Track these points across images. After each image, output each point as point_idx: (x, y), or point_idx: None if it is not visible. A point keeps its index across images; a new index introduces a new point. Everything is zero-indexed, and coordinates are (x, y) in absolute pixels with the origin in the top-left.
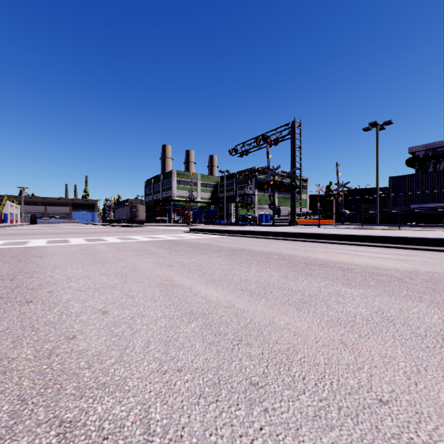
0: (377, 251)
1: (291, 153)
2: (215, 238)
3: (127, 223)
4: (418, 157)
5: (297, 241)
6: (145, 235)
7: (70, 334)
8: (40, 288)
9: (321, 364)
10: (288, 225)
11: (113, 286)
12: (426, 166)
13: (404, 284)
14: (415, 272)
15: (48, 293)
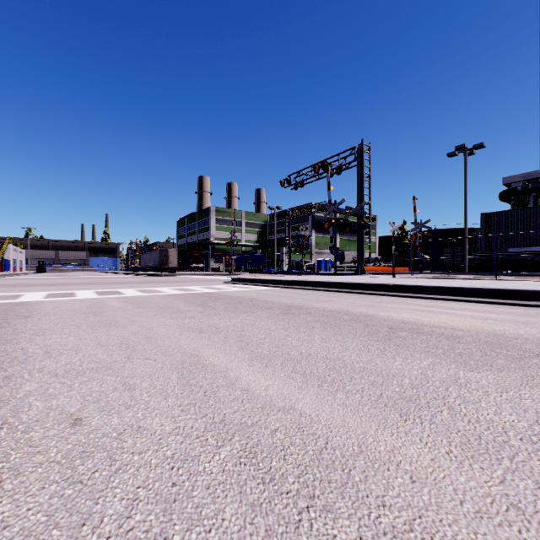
0: (480, 309)
1: (358, 184)
2: (263, 291)
3: (156, 272)
4: (515, 190)
5: (369, 295)
6: (174, 286)
7: None
8: None
9: None
10: (355, 273)
11: (108, 366)
12: (525, 201)
13: None
14: None
15: (3, 379)
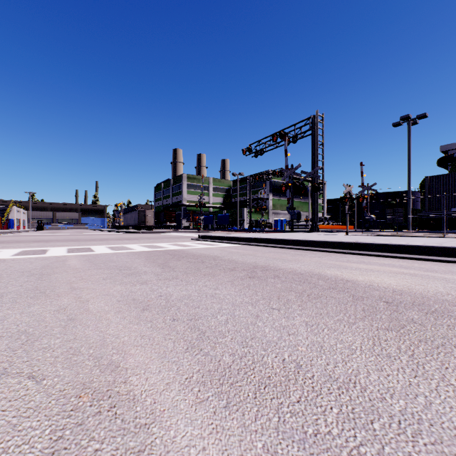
0: None
1: (312, 151)
2: (227, 248)
3: (135, 229)
4: (452, 156)
5: (332, 253)
6: (145, 243)
7: None
8: None
9: None
10: (309, 231)
11: None
12: None
13: None
14: None
15: None
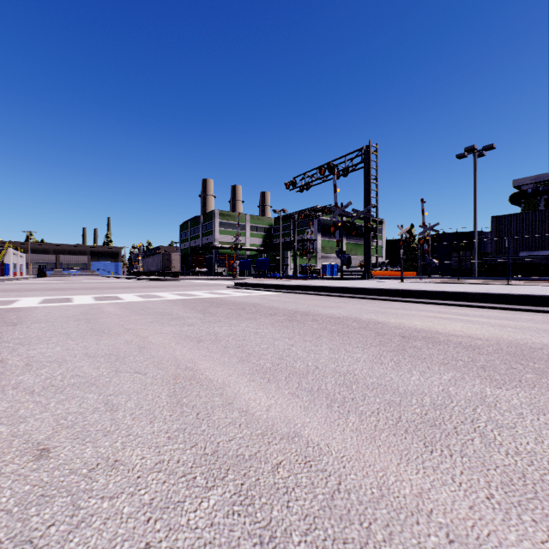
0: (496, 315)
1: (365, 186)
2: (267, 296)
3: (158, 276)
4: (526, 192)
5: (378, 300)
6: (176, 291)
7: None
8: None
9: None
10: (362, 278)
11: (92, 381)
12: (535, 204)
13: None
14: None
15: None
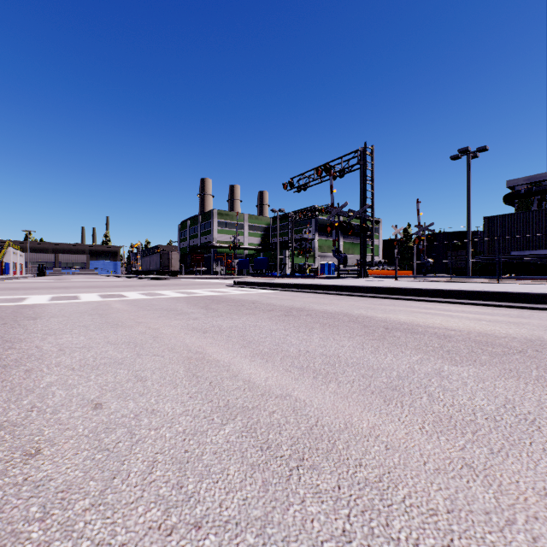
0: (477, 311)
1: (361, 187)
2: (265, 294)
3: (157, 275)
4: (519, 193)
5: (370, 298)
6: (177, 290)
7: (33, 445)
8: (16, 366)
9: (441, 512)
10: (357, 277)
11: (120, 361)
12: (529, 204)
13: (529, 358)
14: (538, 340)
15: (24, 372)
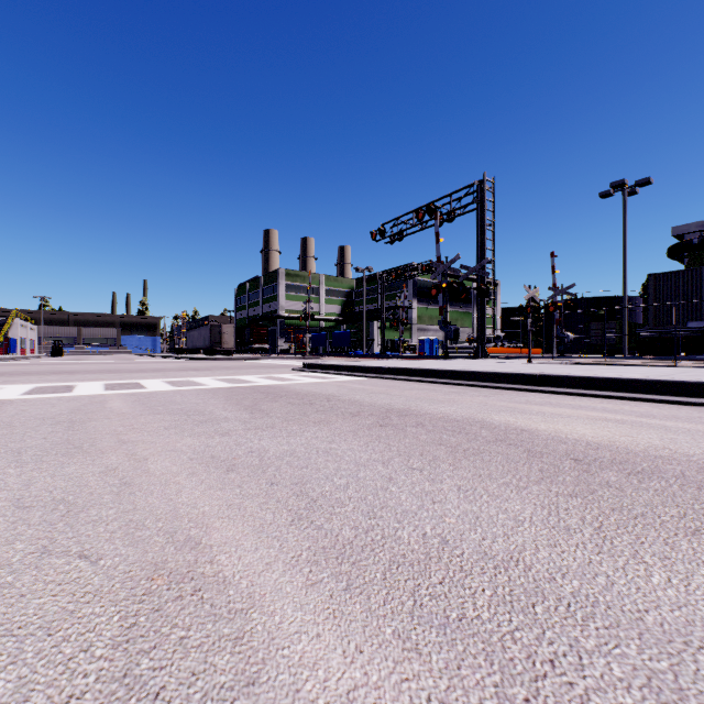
0: (699, 417)
1: (478, 235)
2: (347, 384)
3: (206, 354)
4: (690, 243)
5: (505, 390)
6: (222, 376)
7: None
8: None
9: None
10: (473, 357)
11: None
12: (703, 259)
13: None
14: None
15: None
